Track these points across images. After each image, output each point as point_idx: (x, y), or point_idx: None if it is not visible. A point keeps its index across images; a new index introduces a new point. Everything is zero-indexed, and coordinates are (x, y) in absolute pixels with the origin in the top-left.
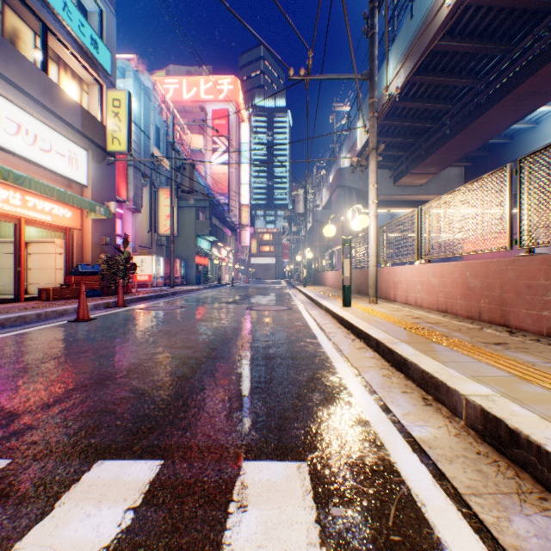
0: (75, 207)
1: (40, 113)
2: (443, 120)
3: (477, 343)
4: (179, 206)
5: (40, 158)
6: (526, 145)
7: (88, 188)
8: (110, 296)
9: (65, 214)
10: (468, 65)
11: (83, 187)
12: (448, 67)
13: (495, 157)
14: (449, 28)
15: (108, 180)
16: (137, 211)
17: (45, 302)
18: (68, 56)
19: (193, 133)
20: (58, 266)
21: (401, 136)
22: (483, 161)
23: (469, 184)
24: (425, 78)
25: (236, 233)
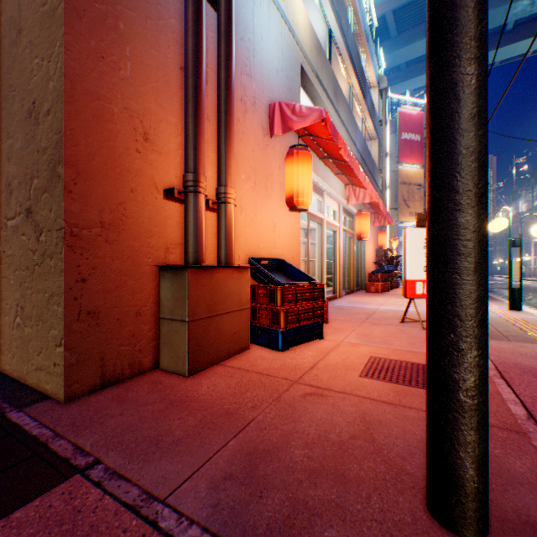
0: None
1: None
2: None
3: None
4: None
5: None
6: None
7: None
8: None
9: None
10: None
11: None
12: None
13: None
14: None
15: None
16: None
17: None
18: None
19: None
20: None
21: None
22: None
23: None
24: None
25: None
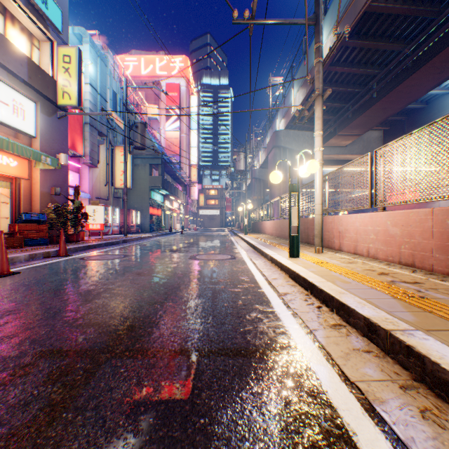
0: (21, 157)
1: None
2: (371, 84)
3: None
4: (135, 163)
5: None
6: (441, 109)
7: (36, 139)
8: (57, 245)
9: (9, 163)
10: (398, 29)
11: (31, 137)
12: (380, 31)
13: (412, 120)
14: None
15: (58, 133)
16: (93, 165)
17: None
18: (14, 7)
19: (149, 103)
20: (5, 215)
21: (331, 101)
22: (400, 125)
23: None
24: (358, 42)
25: (186, 188)
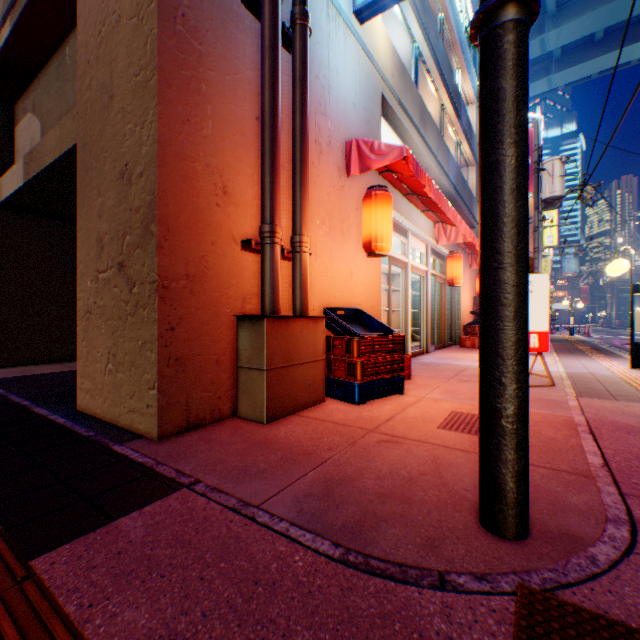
0: None
1: None
2: None
3: None
4: None
5: None
6: None
7: None
8: None
9: None
10: None
11: None
12: None
13: None
14: None
15: None
16: None
17: None
18: None
19: None
20: None
21: None
22: None
23: None
24: None
25: None
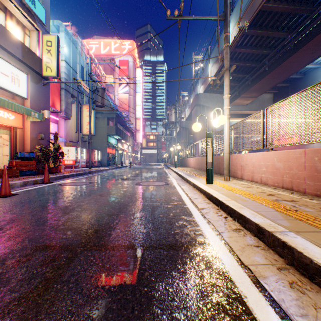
0: (17, 113)
1: None
2: (264, 61)
3: None
4: (97, 117)
5: None
6: (314, 78)
7: (27, 100)
8: (42, 174)
9: (8, 117)
10: (283, 22)
11: (24, 99)
12: (270, 23)
13: (293, 86)
14: None
15: (43, 95)
16: (67, 118)
17: None
18: (12, 7)
19: (107, 74)
20: (5, 154)
21: (236, 72)
22: (285, 89)
23: (319, 83)
24: (255, 31)
25: (133, 135)
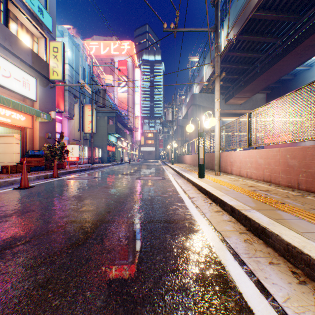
0: (27, 114)
1: (1, 51)
2: (256, 63)
3: (312, 210)
4: (97, 116)
5: (2, 81)
6: (304, 79)
7: (36, 102)
8: (50, 170)
9: (20, 118)
10: (273, 29)
11: (33, 101)
12: (261, 30)
13: (285, 87)
14: (263, 4)
15: (50, 97)
16: (70, 118)
17: (4, 175)
18: (23, 18)
19: (106, 74)
20: (17, 151)
21: (230, 74)
22: (277, 90)
23: (290, 94)
24: (246, 37)
25: (132, 133)
